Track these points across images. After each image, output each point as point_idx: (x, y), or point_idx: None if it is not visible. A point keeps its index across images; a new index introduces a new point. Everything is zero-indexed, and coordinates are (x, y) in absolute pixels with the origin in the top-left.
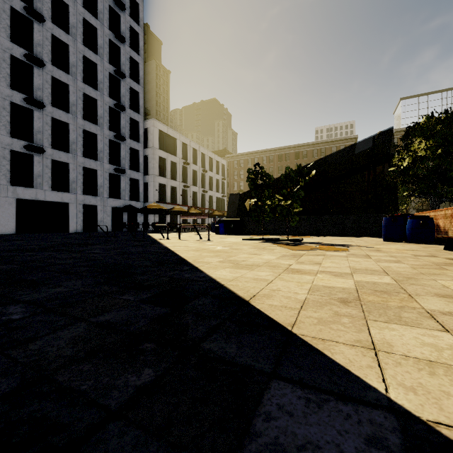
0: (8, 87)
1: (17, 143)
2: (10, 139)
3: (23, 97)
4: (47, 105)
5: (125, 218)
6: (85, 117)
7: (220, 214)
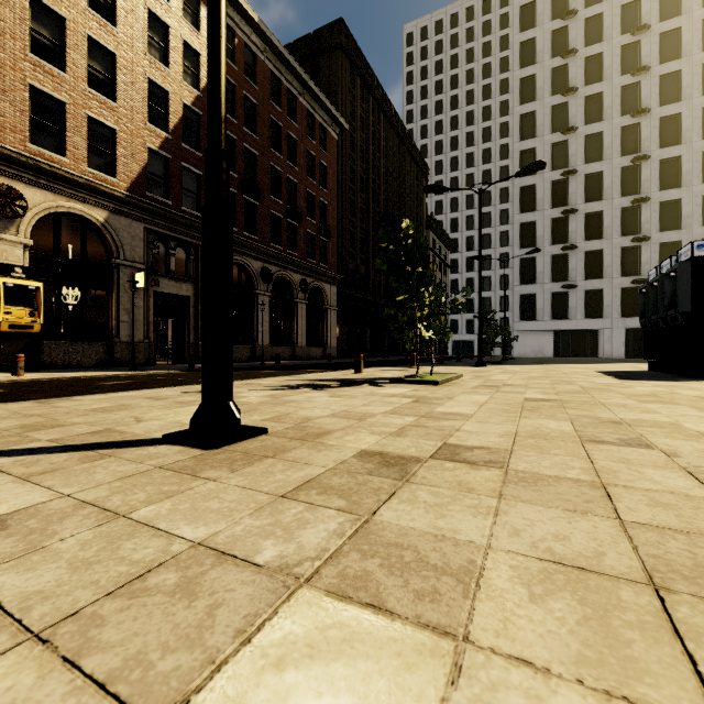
0: (618, 237)
1: (626, 280)
2: (620, 279)
3: (631, 238)
4: (654, 234)
5: None
6: None
7: None
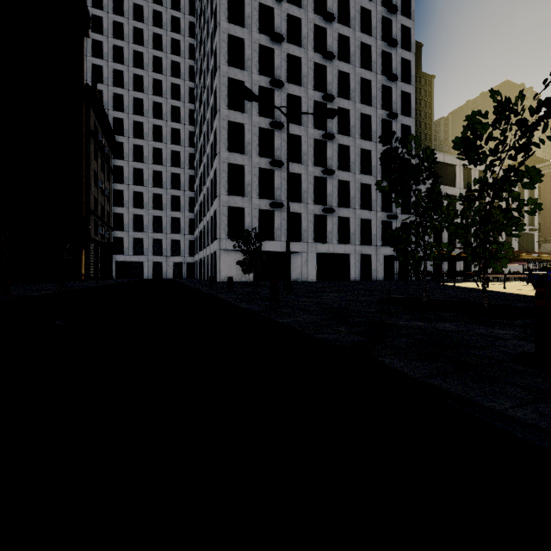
0: (312, 165)
1: (317, 208)
2: (313, 206)
3: (320, 169)
4: (334, 171)
5: (396, 266)
6: (361, 171)
7: (532, 257)
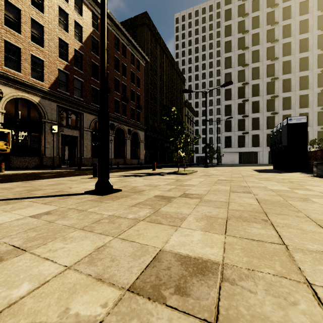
0: (265, 112)
1: (268, 131)
2: (266, 130)
3: (271, 112)
4: (280, 111)
5: None
6: (301, 107)
7: None
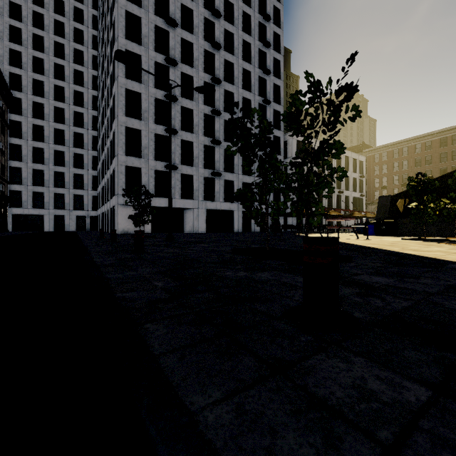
0: (202, 135)
1: (207, 172)
2: (204, 170)
3: (210, 139)
4: (221, 142)
5: (270, 221)
6: None
7: (361, 215)
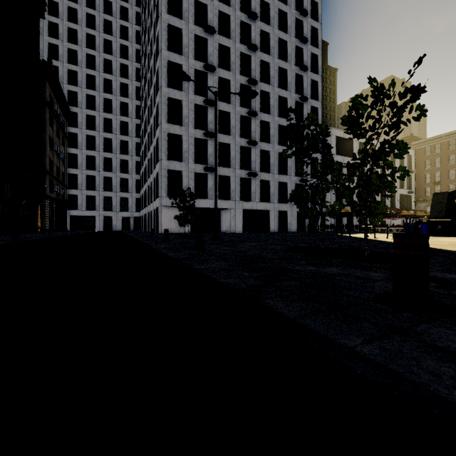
0: (239, 137)
1: (243, 172)
2: (240, 171)
3: (246, 141)
4: (257, 142)
5: (307, 220)
6: (279, 143)
7: (410, 213)
